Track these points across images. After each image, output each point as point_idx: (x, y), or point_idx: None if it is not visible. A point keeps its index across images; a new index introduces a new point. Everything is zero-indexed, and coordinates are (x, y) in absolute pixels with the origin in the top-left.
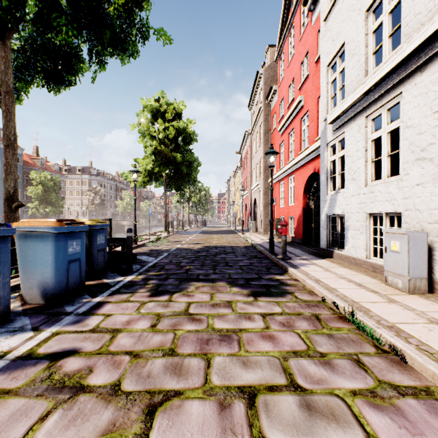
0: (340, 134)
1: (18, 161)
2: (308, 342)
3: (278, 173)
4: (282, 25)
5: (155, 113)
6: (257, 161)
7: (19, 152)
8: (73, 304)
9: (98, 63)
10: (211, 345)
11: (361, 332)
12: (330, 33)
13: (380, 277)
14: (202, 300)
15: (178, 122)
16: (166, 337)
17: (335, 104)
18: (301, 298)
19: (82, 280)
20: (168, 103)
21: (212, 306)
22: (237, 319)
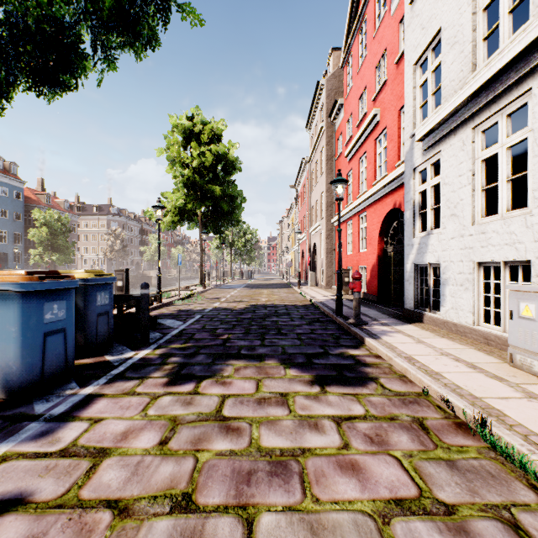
0: (433, 154)
1: (18, 197)
2: (417, 478)
3: (345, 210)
4: (350, 20)
5: (188, 135)
6: (317, 195)
7: (19, 186)
8: (48, 400)
9: (104, 58)
10: (254, 485)
11: (500, 457)
12: (418, 19)
13: (498, 353)
14: (244, 391)
15: (217, 146)
16: (181, 467)
17: (423, 116)
18: (390, 388)
19: (68, 359)
20: (204, 122)
21: (258, 404)
22: (296, 429)
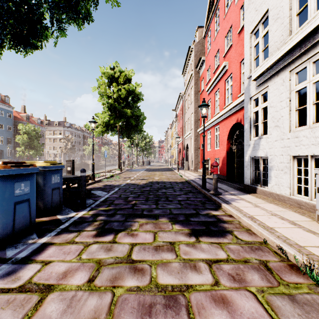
0: (263, 88)
1: (9, 117)
2: (270, 310)
3: (206, 124)
4: (209, 9)
5: (111, 79)
6: (189, 115)
7: (10, 110)
8: (16, 247)
9: (58, 28)
10: (154, 316)
11: None
12: (253, 4)
13: (308, 214)
14: (146, 240)
15: (129, 85)
16: (102, 301)
17: (256, 65)
18: (242, 239)
19: (32, 219)
20: (120, 71)
21: (155, 250)
22: (182, 270)
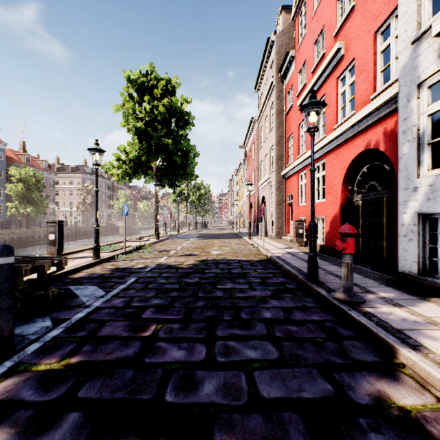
0: None
1: (0, 157)
2: None
3: (298, 161)
4: None
5: (142, 91)
6: (267, 150)
7: (1, 147)
8: None
9: None
10: None
11: None
12: None
13: None
14: None
15: (170, 100)
16: None
17: None
18: None
19: None
20: (158, 79)
21: None
22: None
